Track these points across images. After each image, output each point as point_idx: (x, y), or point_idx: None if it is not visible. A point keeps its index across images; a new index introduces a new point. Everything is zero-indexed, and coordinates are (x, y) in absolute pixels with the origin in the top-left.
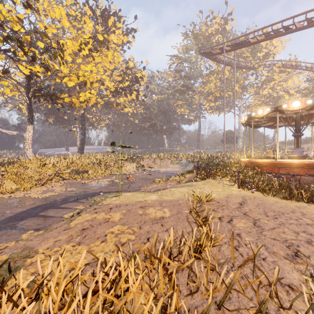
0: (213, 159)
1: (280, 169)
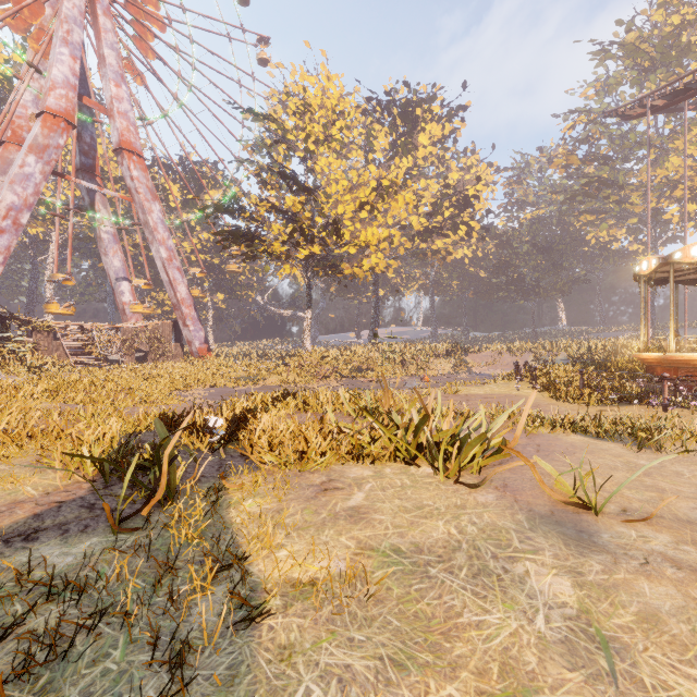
0: (617, 354)
1: (678, 370)
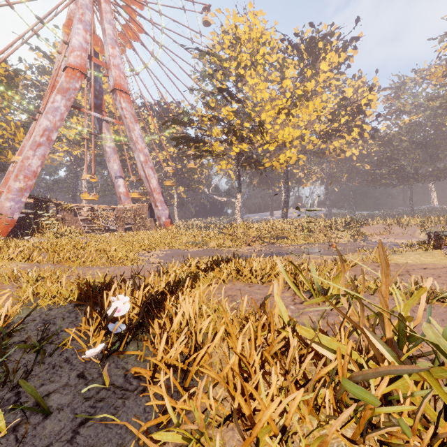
0: None
1: None
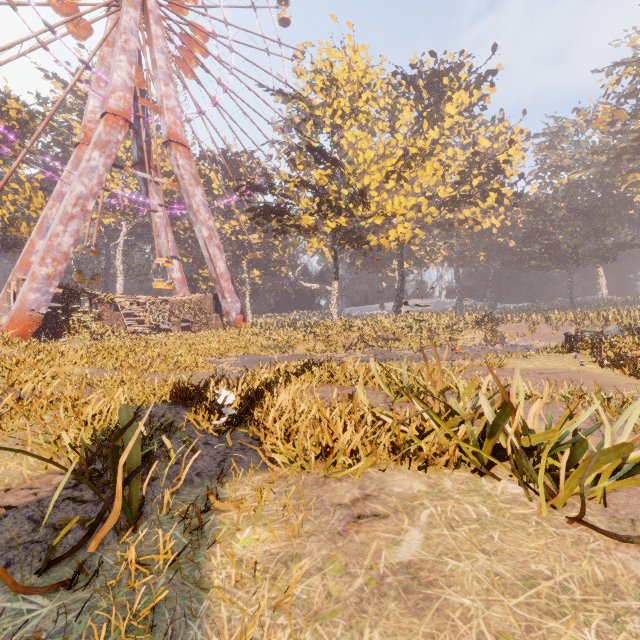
0: None
1: None
